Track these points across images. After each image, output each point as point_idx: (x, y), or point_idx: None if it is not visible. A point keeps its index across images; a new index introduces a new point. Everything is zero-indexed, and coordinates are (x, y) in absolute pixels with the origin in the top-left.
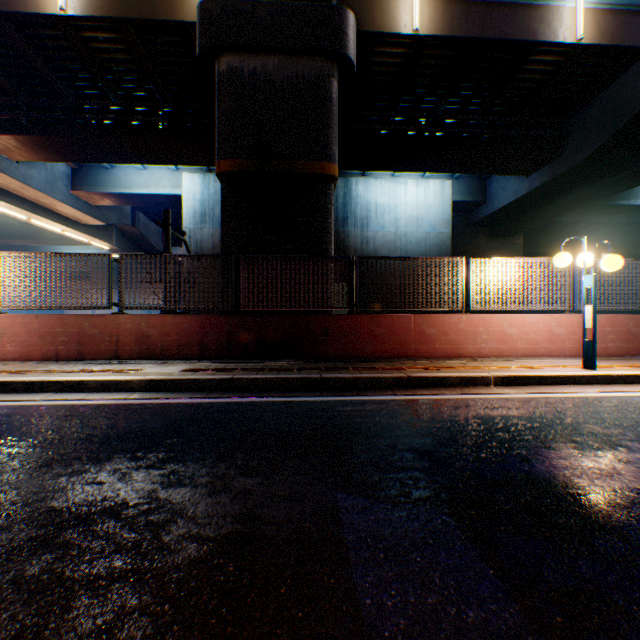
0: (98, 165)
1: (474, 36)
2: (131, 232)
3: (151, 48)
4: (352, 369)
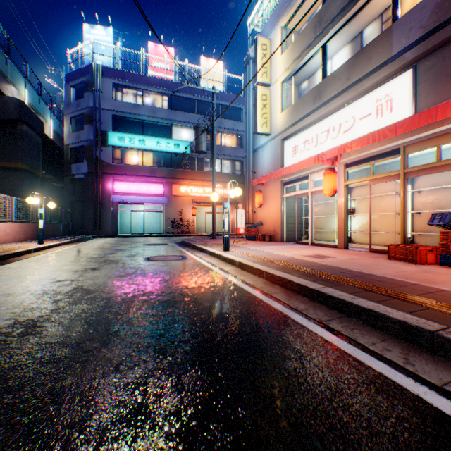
0: None
1: None
2: None
3: None
4: None
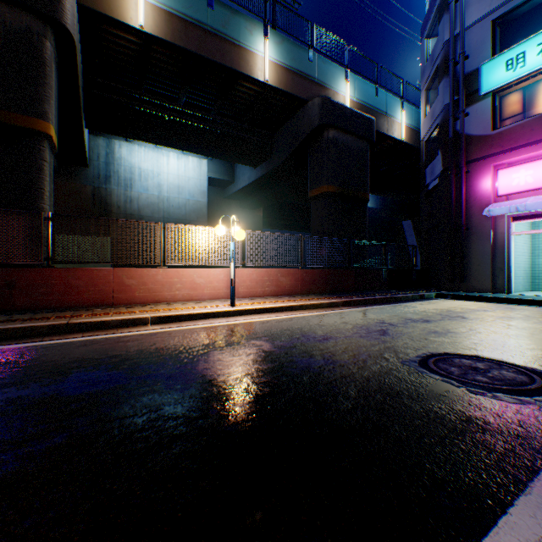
0: None
1: (193, 51)
2: None
3: None
4: (20, 320)
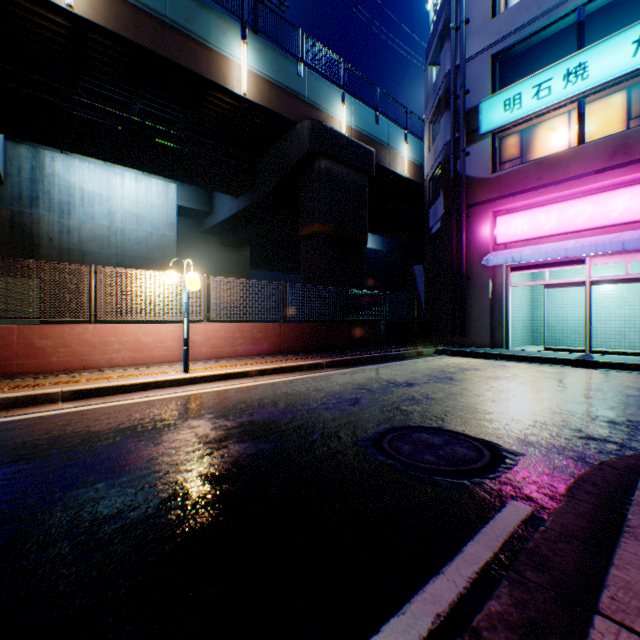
0: None
1: (146, 46)
2: None
3: None
4: None
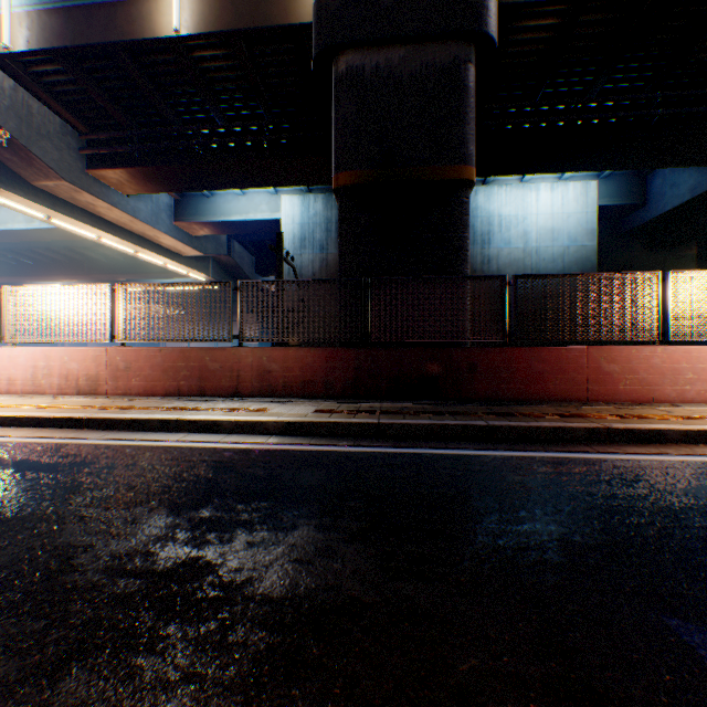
0: (198, 194)
1: None
2: (226, 262)
3: (259, 60)
4: (519, 415)
